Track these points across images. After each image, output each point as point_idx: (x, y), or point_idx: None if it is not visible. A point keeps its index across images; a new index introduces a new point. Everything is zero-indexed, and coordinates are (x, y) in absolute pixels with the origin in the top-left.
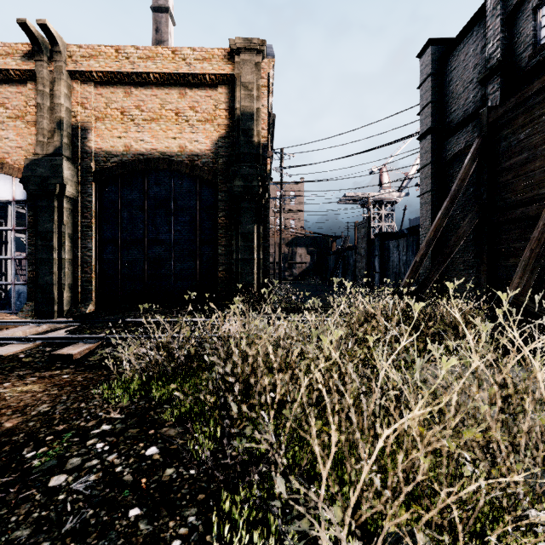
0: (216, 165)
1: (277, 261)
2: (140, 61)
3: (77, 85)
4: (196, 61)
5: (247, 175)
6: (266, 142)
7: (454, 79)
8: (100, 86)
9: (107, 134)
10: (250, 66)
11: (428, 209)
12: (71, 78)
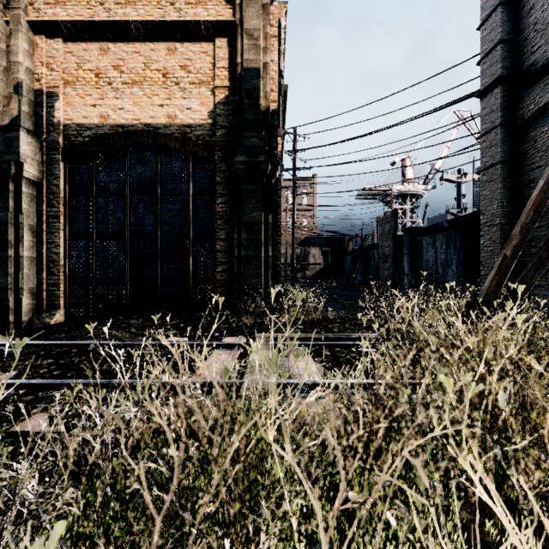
0: (214, 139)
1: (288, 262)
2: (117, 8)
3: (42, 41)
4: (187, 6)
5: (252, 148)
6: (276, 108)
7: (538, 4)
8: (71, 42)
9: (79, 101)
10: (256, 8)
11: (496, 187)
12: (34, 32)
